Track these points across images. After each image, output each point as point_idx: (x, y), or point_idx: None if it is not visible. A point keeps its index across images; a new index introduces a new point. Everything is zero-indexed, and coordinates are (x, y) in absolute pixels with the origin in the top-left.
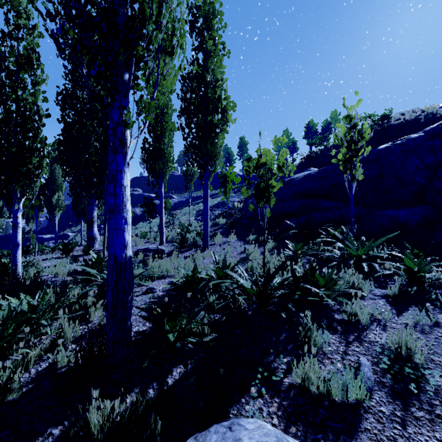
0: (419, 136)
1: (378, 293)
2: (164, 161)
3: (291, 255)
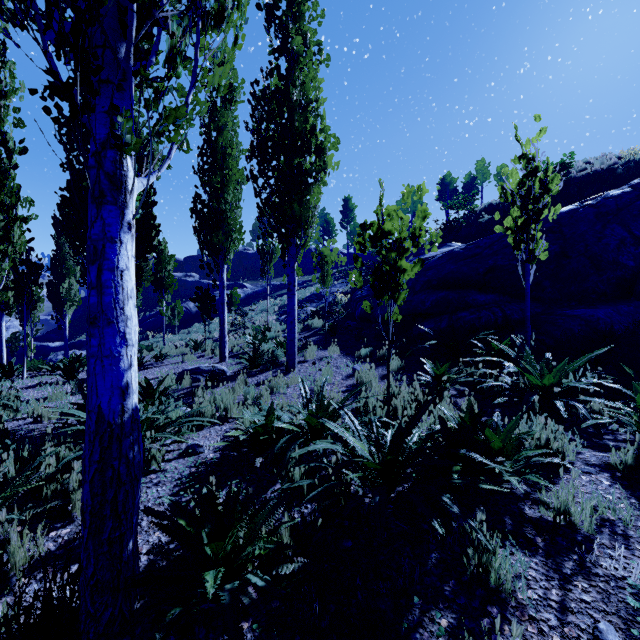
0: (623, 192)
1: (591, 459)
2: (226, 230)
3: (430, 382)
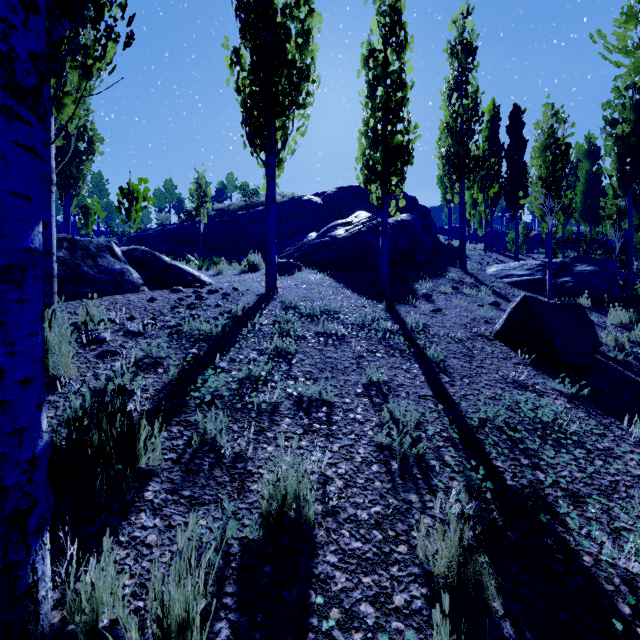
0: (262, 209)
1: None
2: None
3: None
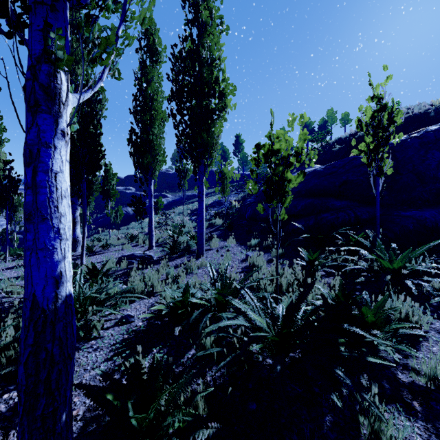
0: (439, 127)
1: None
2: (153, 154)
3: (305, 265)
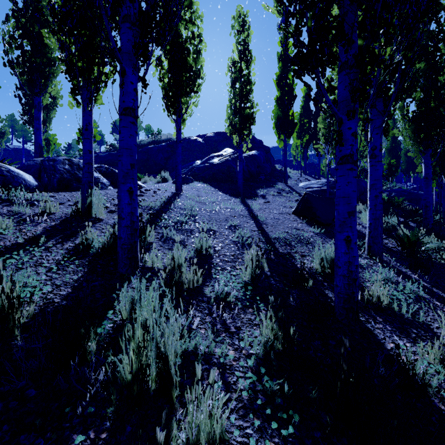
0: (164, 145)
1: None
2: None
3: None
